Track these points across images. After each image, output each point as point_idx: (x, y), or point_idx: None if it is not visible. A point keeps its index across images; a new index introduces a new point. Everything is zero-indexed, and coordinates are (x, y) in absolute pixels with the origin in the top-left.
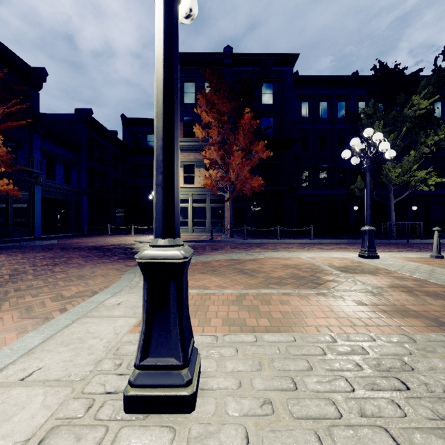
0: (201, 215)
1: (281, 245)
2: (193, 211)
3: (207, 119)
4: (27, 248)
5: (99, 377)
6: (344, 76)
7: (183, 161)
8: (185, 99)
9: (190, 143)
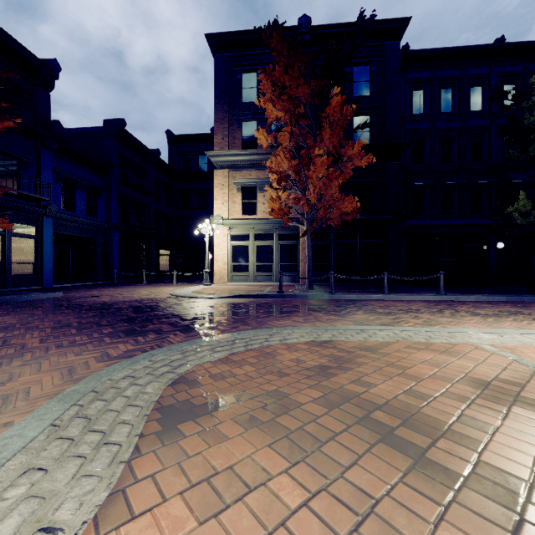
0: (267, 258)
1: (395, 305)
2: (255, 252)
3: (274, 114)
4: (6, 305)
5: None
6: (481, 46)
7: (241, 183)
8: (244, 96)
9: (250, 157)
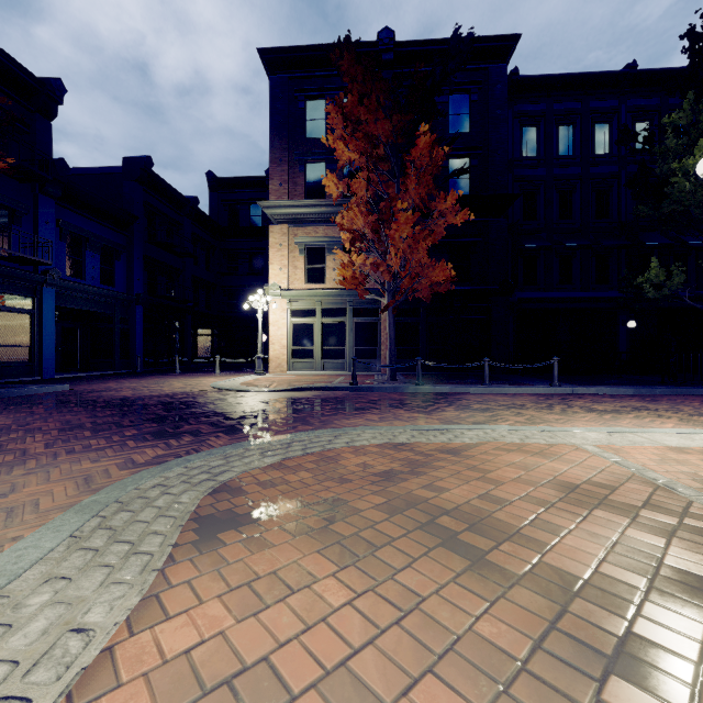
0: (338, 339)
1: (496, 400)
2: (323, 332)
3: (346, 155)
4: None
5: None
6: (608, 73)
7: (304, 242)
8: (308, 130)
9: (317, 209)
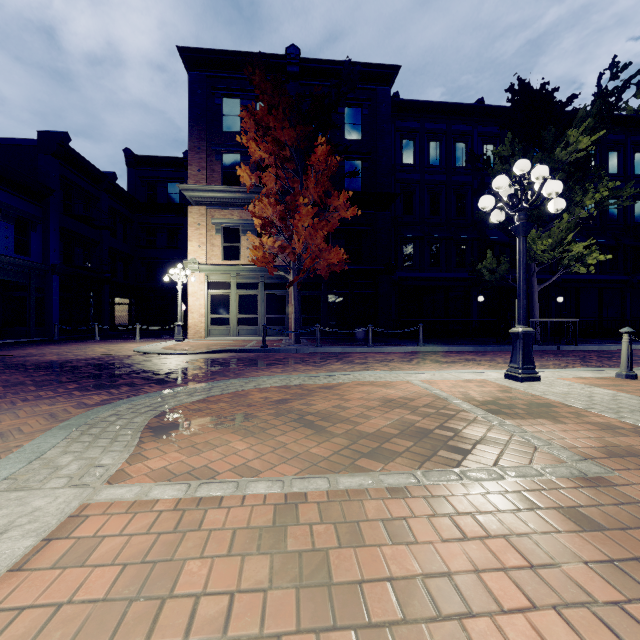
0: (251, 309)
1: (374, 357)
2: (238, 302)
3: (258, 153)
4: None
5: None
6: (465, 105)
7: (221, 223)
8: (224, 124)
9: (232, 195)
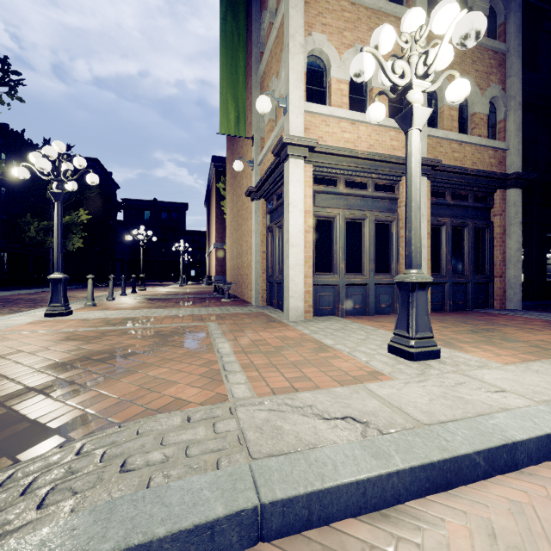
0: None
1: None
2: None
3: None
4: None
5: (444, 370)
6: None
7: None
8: None
9: None
